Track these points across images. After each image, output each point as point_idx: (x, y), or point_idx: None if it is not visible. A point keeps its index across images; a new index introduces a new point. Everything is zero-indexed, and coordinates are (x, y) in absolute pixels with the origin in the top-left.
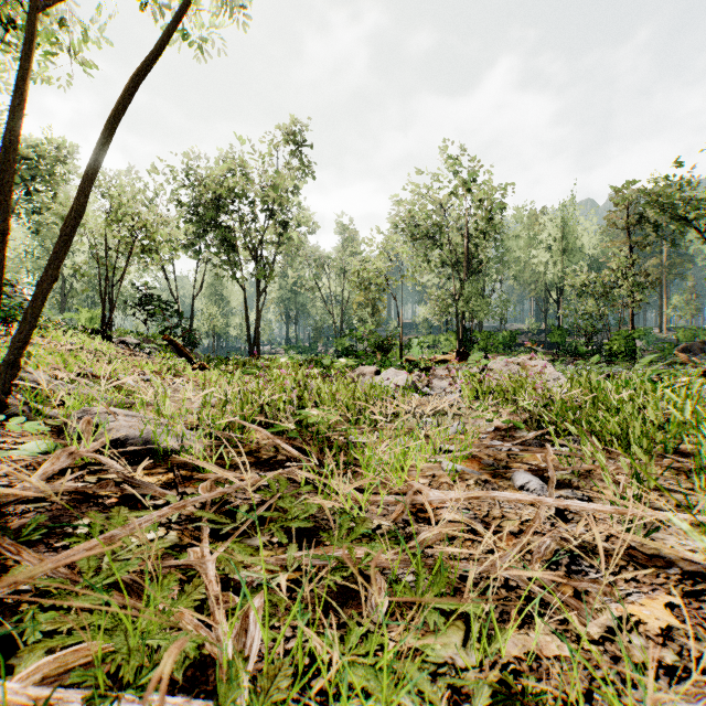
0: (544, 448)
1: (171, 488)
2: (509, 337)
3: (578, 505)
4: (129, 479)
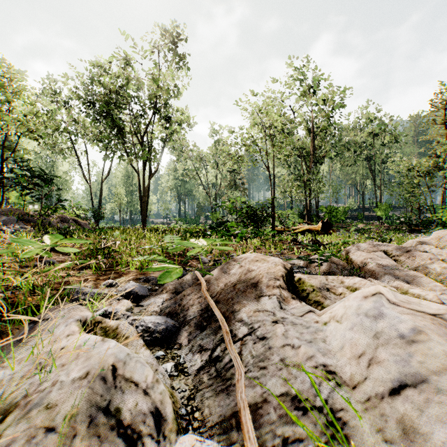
0: None
1: None
2: (341, 211)
3: None
4: None
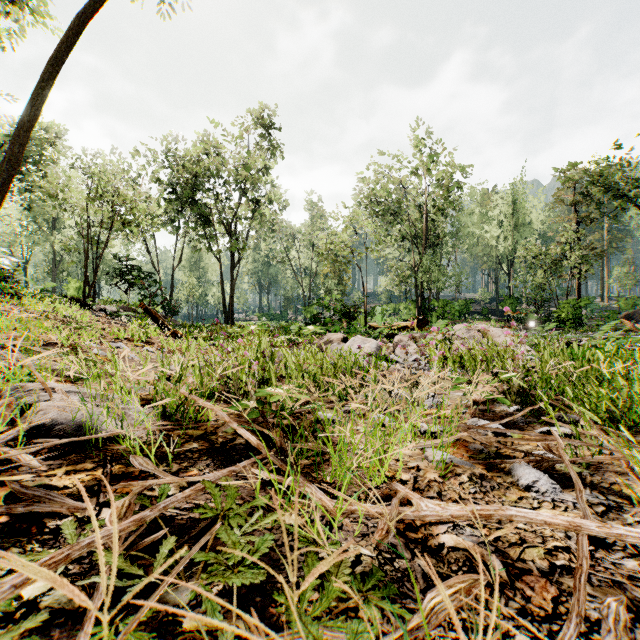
0: (531, 426)
1: (92, 494)
2: (463, 305)
3: (636, 536)
4: (27, 490)
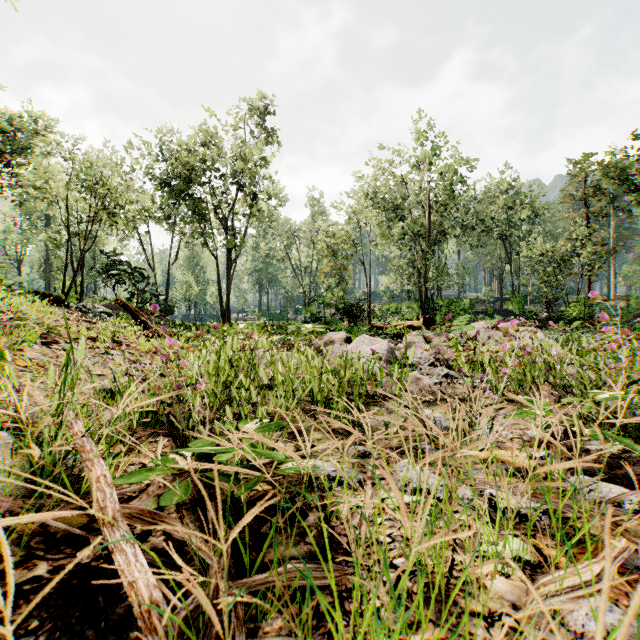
0: None
1: None
2: (468, 304)
3: None
4: None
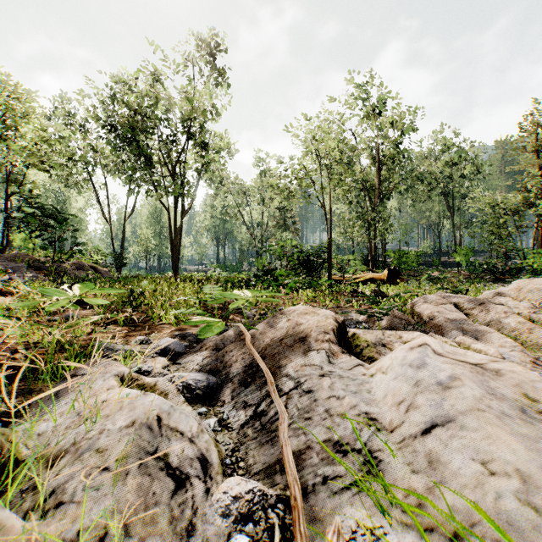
0: None
1: None
2: (413, 256)
3: None
4: None
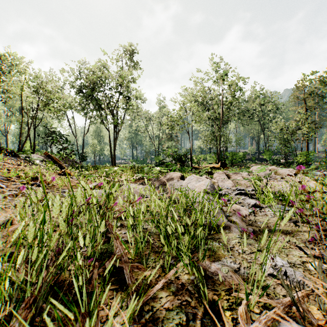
0: None
1: None
2: (242, 155)
3: None
4: None
